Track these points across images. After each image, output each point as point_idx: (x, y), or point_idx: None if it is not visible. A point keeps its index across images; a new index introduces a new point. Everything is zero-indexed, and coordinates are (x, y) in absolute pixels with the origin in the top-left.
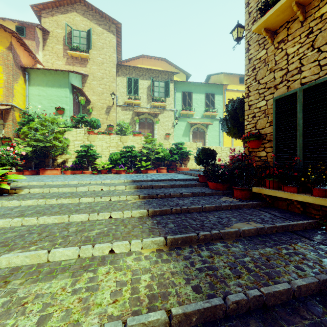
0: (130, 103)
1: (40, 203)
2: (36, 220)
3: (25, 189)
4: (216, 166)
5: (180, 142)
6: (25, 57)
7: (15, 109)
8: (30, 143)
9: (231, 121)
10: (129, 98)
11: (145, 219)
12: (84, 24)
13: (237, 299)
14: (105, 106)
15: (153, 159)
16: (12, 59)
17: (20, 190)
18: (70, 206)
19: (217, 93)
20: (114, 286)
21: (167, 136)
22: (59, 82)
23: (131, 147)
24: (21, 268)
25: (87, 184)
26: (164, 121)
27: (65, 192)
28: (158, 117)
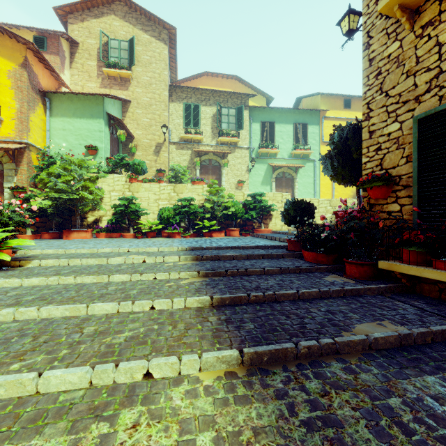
0: (188, 139)
1: (50, 282)
2: (36, 312)
3: (33, 261)
4: (316, 227)
5: (258, 193)
6: (46, 78)
7: (31, 149)
8: (50, 194)
9: (339, 159)
10: (186, 132)
11: (207, 313)
12: (125, 31)
13: None
14: (154, 143)
15: (219, 217)
16: (26, 79)
17: (26, 262)
18: (94, 287)
19: (311, 123)
20: None
21: (239, 184)
22: (91, 110)
23: (188, 200)
24: None
25: (123, 253)
26: (236, 163)
27: (91, 265)
28: (227, 158)
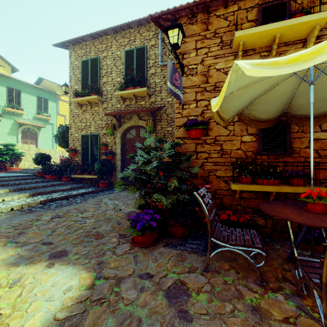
0: None
1: None
2: None
3: None
4: (51, 165)
5: (10, 144)
6: None
7: None
8: None
9: (62, 139)
10: None
11: (10, 193)
12: None
13: (59, 197)
14: None
15: None
16: None
17: None
18: None
19: (50, 100)
20: (17, 202)
21: None
22: None
23: None
24: None
25: None
26: None
27: None
28: None
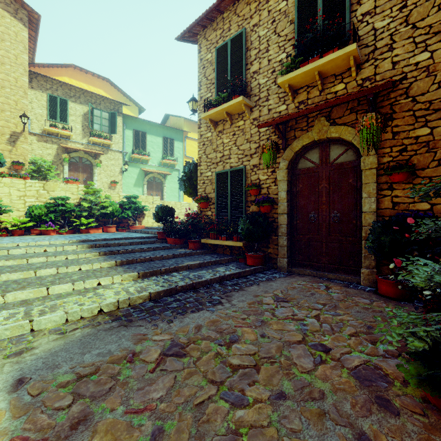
0: (54, 132)
1: None
2: None
3: None
4: (175, 223)
5: (133, 195)
6: None
7: None
8: None
9: (188, 183)
10: (51, 126)
11: (115, 268)
12: None
13: (182, 285)
14: (7, 131)
15: (97, 215)
16: None
17: None
18: (22, 266)
19: (177, 139)
20: (114, 293)
21: (113, 184)
22: None
23: (63, 198)
24: (29, 300)
25: (16, 247)
26: (109, 164)
27: None
28: (100, 159)
